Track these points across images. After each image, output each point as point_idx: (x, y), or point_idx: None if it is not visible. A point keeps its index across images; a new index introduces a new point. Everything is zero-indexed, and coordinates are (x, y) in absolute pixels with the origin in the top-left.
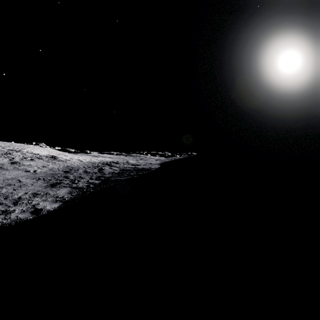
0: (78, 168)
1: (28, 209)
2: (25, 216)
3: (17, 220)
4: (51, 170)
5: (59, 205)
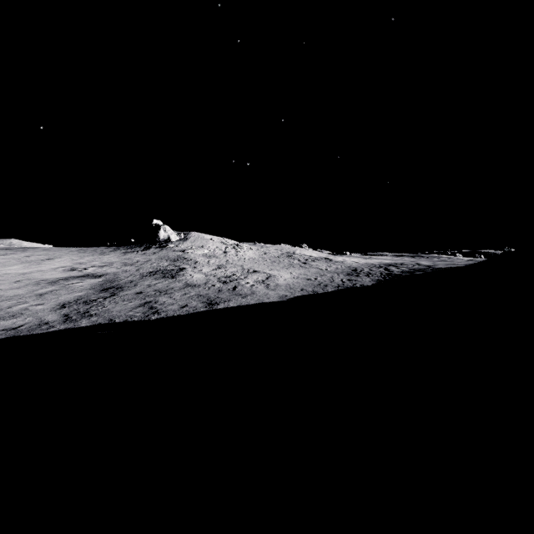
0: (361, 268)
1: (355, 284)
2: (357, 286)
3: (356, 286)
4: (338, 269)
5: (372, 284)
